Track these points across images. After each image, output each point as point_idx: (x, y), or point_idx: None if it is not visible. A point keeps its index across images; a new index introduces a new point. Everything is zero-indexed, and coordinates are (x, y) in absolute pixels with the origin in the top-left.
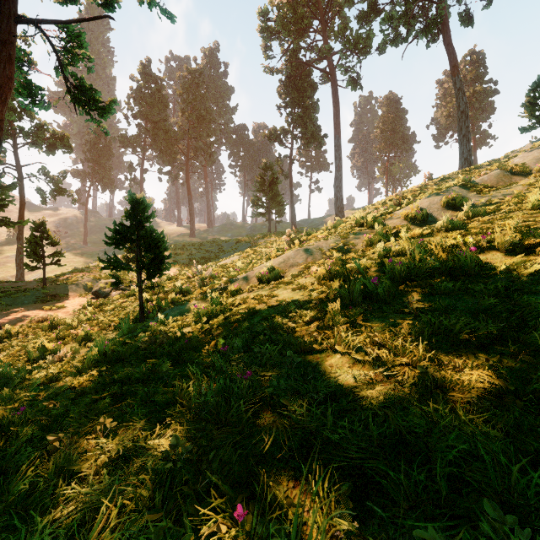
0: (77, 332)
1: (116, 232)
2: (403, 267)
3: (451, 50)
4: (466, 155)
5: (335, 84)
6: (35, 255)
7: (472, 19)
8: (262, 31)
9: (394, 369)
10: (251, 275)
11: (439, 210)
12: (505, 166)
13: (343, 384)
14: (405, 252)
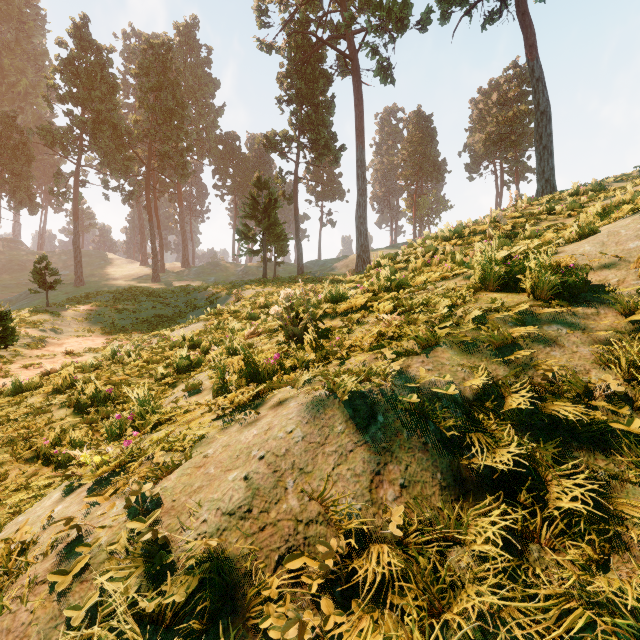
0: None
1: None
2: None
3: (528, 21)
4: (547, 175)
5: (357, 74)
6: None
7: None
8: None
9: None
10: None
11: None
12: None
13: None
14: None
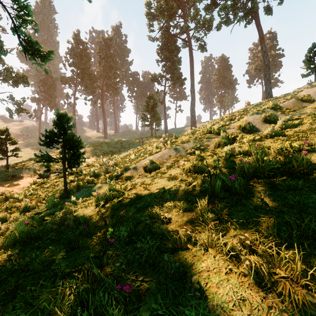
0: (21, 204)
1: (47, 136)
2: (251, 165)
3: (260, 28)
4: (268, 91)
5: (191, 48)
6: (1, 150)
7: (272, 11)
8: (147, 15)
9: (277, 285)
10: (139, 166)
11: (259, 123)
12: (298, 96)
13: (225, 300)
14: (246, 152)
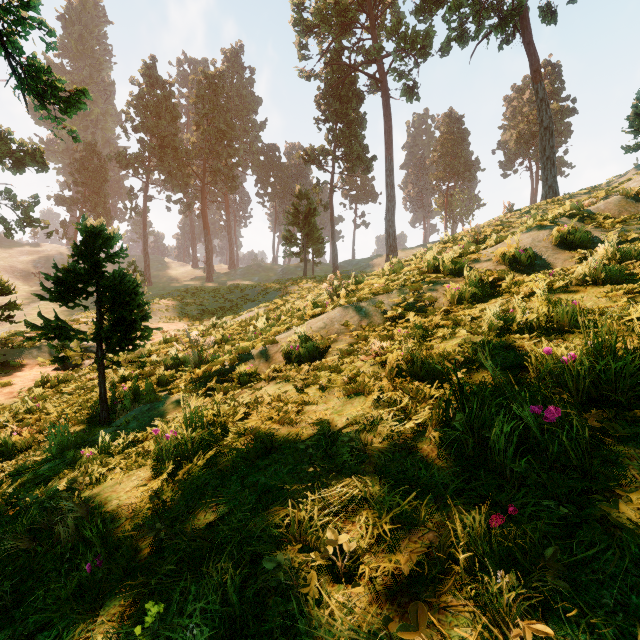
0: None
1: (56, 280)
2: (585, 368)
3: (533, 50)
4: (550, 182)
5: (386, 94)
6: None
7: (556, 15)
8: (296, 24)
9: None
10: (273, 349)
11: (549, 250)
12: (628, 191)
13: None
14: (544, 324)
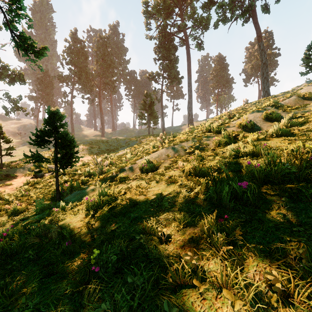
0: (11, 206)
1: (37, 135)
2: (262, 169)
3: (258, 26)
4: (266, 89)
5: (188, 46)
6: None
7: (269, 9)
8: (145, 13)
9: None
10: (135, 166)
11: (261, 121)
12: (299, 94)
13: None
14: (252, 153)
